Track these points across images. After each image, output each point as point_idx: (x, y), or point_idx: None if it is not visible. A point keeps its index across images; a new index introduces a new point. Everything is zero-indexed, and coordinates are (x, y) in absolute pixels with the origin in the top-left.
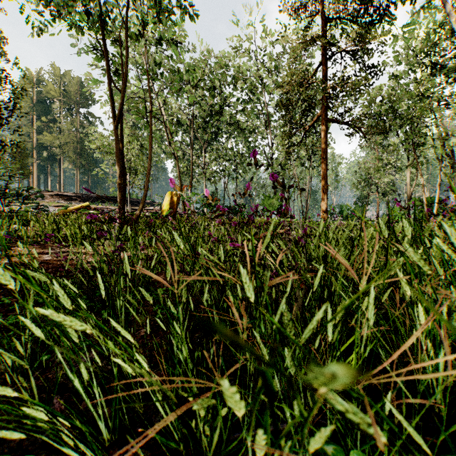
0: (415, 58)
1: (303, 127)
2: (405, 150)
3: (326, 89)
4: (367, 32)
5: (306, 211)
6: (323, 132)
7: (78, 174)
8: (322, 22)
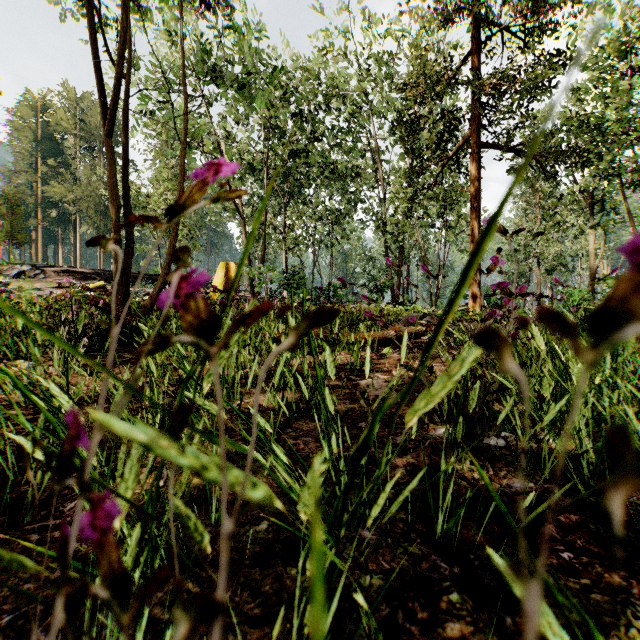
0: (605, 60)
1: (440, 158)
2: (586, 203)
3: (483, 88)
4: None
5: (436, 295)
6: (473, 164)
7: None
8: None
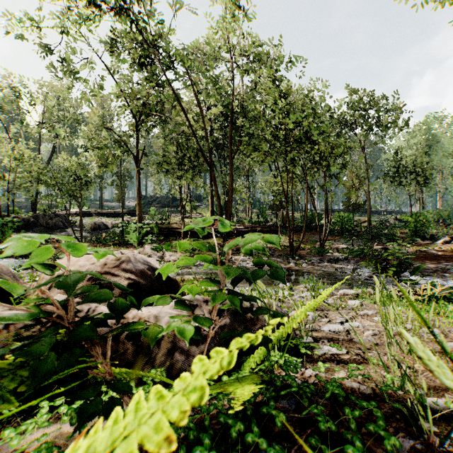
0: None
1: None
2: None
3: None
4: None
5: None
6: None
7: None
8: None
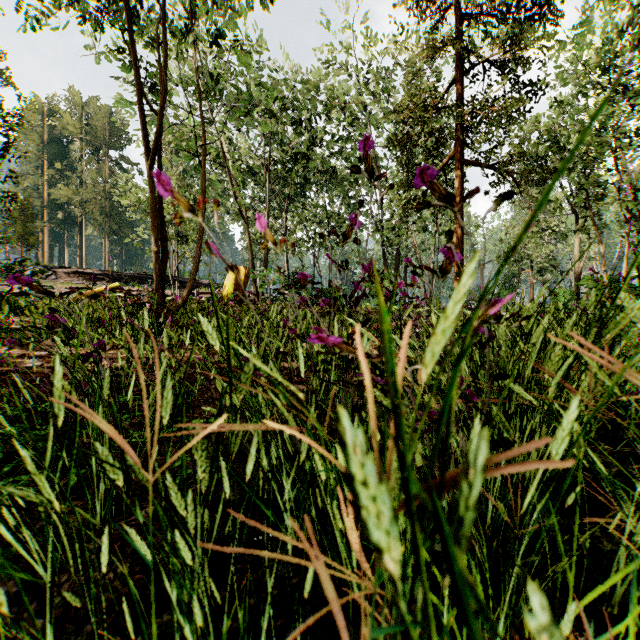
0: (587, 76)
1: None
2: (571, 209)
3: (463, 115)
4: (521, 33)
5: (430, 295)
6: (457, 179)
7: (106, 243)
8: (456, 19)
